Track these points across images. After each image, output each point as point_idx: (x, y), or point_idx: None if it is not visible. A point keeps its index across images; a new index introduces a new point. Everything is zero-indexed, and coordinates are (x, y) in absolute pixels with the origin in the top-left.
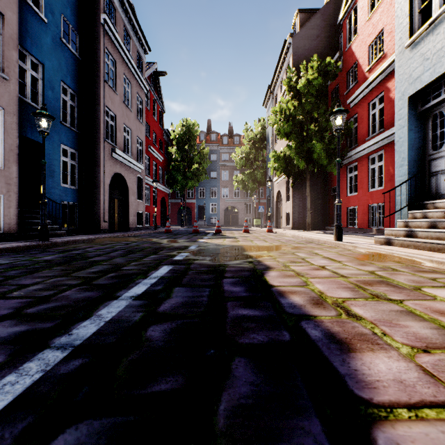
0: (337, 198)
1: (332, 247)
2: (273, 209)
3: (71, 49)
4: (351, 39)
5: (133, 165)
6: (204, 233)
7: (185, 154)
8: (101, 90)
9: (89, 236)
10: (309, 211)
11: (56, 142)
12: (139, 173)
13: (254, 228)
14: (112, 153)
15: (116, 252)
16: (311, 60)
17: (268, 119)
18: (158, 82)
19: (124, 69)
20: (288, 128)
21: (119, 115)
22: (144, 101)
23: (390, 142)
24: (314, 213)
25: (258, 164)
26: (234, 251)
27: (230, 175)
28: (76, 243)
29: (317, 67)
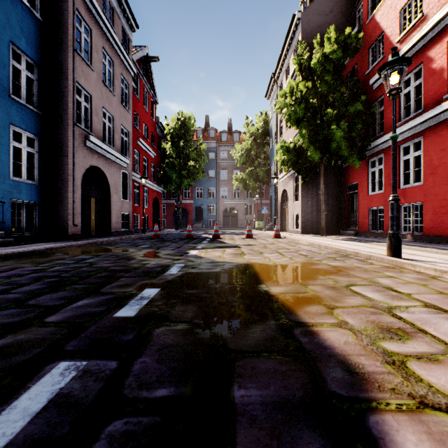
0: (393, 193)
1: (394, 270)
2: (277, 210)
3: (27, 4)
4: (372, 11)
5: (115, 157)
6: (198, 239)
7: (181, 151)
8: (70, 60)
9: (41, 246)
10: (323, 213)
11: (2, 121)
12: (124, 168)
13: (256, 231)
14: (86, 141)
15: (31, 284)
16: (326, 32)
17: (275, 104)
18: (150, 69)
19: (103, 42)
20: (300, 113)
21: (97, 97)
22: (131, 86)
23: (433, 125)
24: (327, 214)
25: (260, 161)
26: (242, 281)
27: (229, 174)
28: (5, 259)
29: (334, 41)
